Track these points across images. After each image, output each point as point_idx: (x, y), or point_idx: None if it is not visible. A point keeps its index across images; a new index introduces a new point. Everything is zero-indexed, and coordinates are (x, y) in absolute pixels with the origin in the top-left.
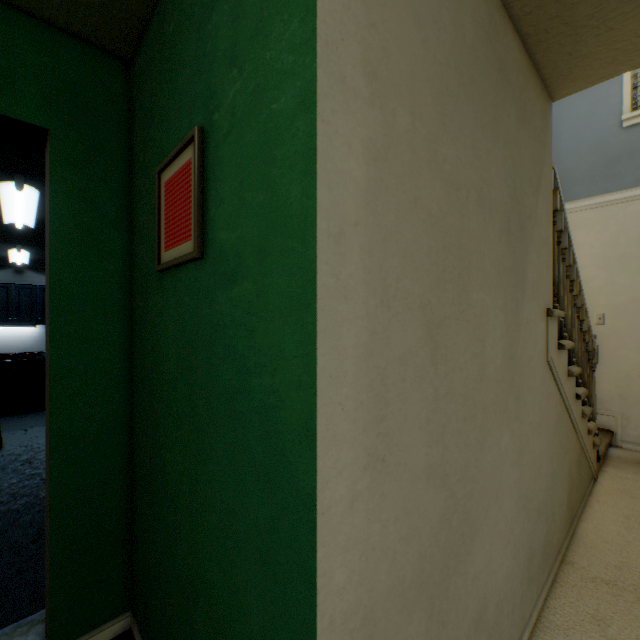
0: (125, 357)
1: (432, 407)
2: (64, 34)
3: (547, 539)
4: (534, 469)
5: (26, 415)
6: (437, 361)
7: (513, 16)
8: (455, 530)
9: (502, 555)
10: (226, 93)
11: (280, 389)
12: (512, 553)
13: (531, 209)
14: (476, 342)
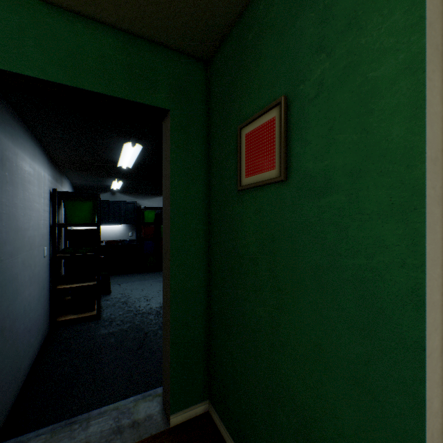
0: (205, 244)
1: None
2: (176, 53)
3: None
4: None
5: (117, 276)
6: None
7: None
8: None
9: None
10: (312, 71)
11: (377, 267)
12: None
13: None
14: None
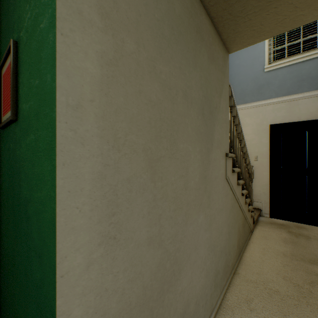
0: None
1: (152, 205)
2: None
3: (226, 264)
4: (219, 231)
5: None
6: (156, 180)
7: (205, 6)
8: (168, 269)
9: (199, 277)
10: (25, 19)
11: (43, 200)
12: (205, 274)
13: (217, 104)
14: (182, 169)
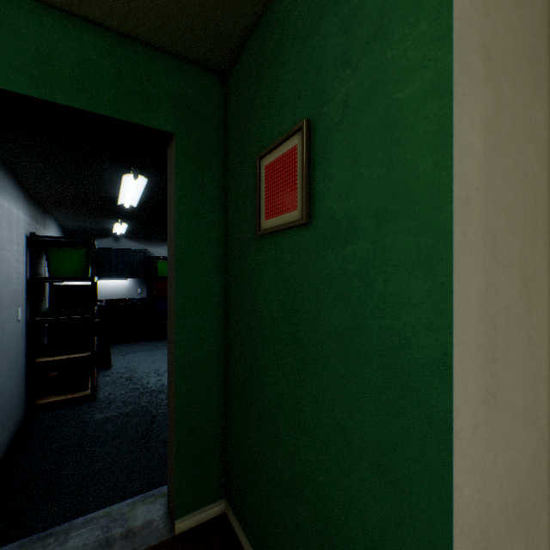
0: (221, 302)
1: (526, 353)
2: (183, 61)
3: None
4: None
5: (122, 345)
6: (530, 311)
7: None
8: (543, 470)
9: None
10: (336, 90)
11: (404, 330)
12: None
13: None
14: None
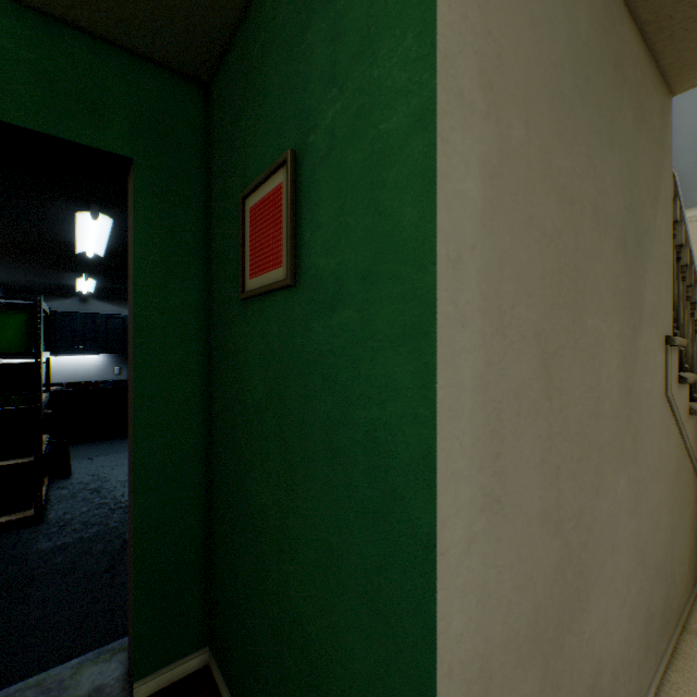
0: (203, 387)
1: (546, 445)
2: (147, 62)
3: (666, 602)
4: (652, 520)
5: (91, 444)
6: (551, 395)
7: (630, 3)
8: (569, 583)
9: (618, 616)
10: (323, 114)
11: (390, 422)
12: (628, 615)
13: (649, 222)
14: (591, 374)
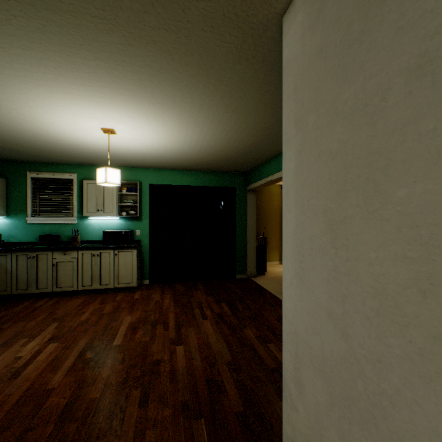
0: None
1: (332, 275)
2: None
3: None
4: None
5: None
6: (337, 247)
7: None
8: (361, 394)
9: None
10: None
11: None
12: None
13: None
14: (407, 244)
